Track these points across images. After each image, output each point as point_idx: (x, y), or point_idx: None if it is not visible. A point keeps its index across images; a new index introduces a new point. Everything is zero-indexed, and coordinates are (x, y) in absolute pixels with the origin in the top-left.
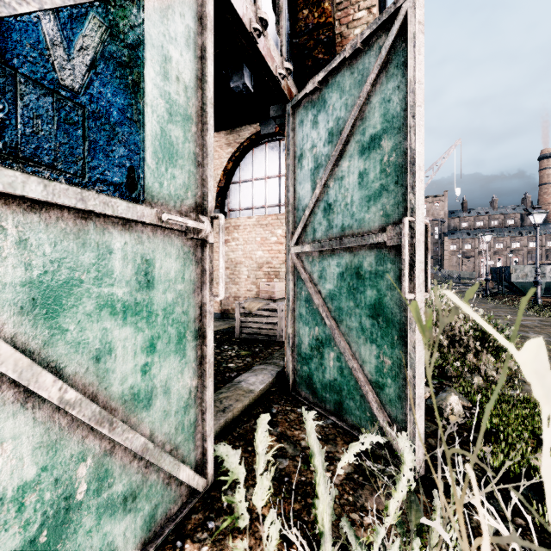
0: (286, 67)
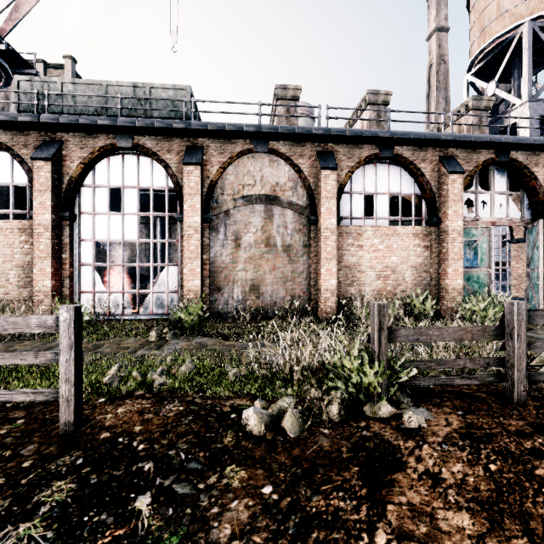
0: (522, 220)
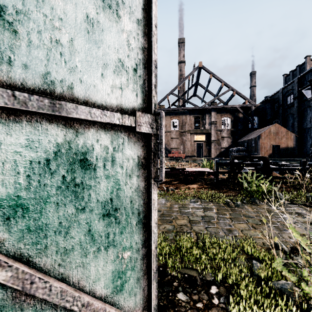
0: None
